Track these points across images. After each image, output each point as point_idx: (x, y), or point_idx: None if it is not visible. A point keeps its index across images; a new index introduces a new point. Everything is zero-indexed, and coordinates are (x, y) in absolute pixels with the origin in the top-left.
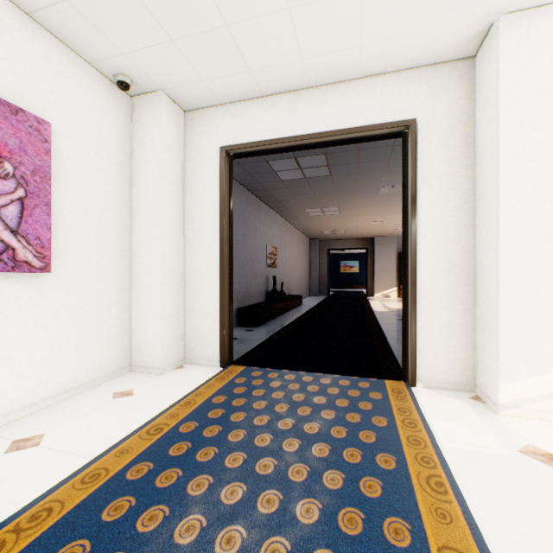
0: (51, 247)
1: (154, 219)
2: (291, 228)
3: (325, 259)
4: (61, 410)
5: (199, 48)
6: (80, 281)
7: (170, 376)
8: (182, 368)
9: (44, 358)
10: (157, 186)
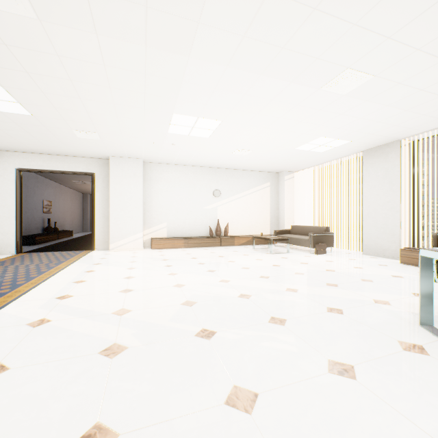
0: None
1: None
2: (65, 188)
3: None
4: None
5: (10, 144)
6: None
7: None
8: None
9: None
10: None
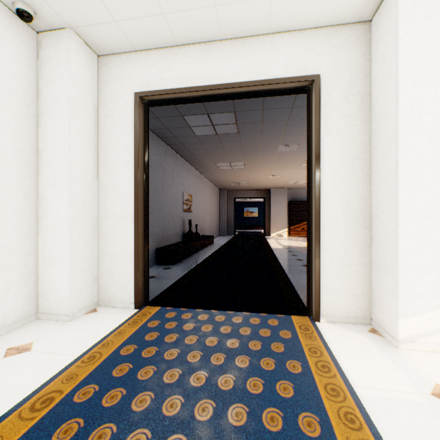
0: None
1: (62, 161)
2: (204, 179)
3: (232, 206)
4: None
5: None
6: None
7: (80, 322)
8: (95, 312)
9: None
10: (66, 126)
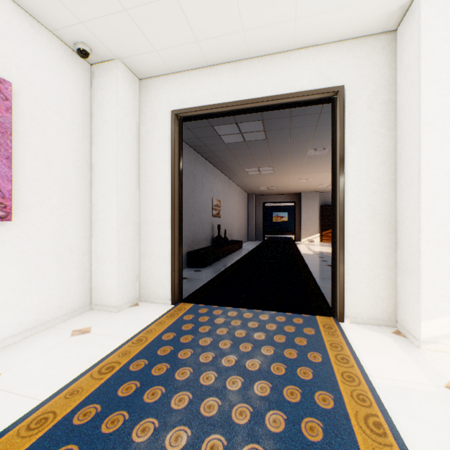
0: (12, 197)
1: (111, 174)
2: (233, 185)
3: (260, 211)
4: (21, 349)
5: (150, 18)
6: (42, 229)
7: (126, 313)
8: (137, 306)
9: (5, 300)
10: (114, 144)
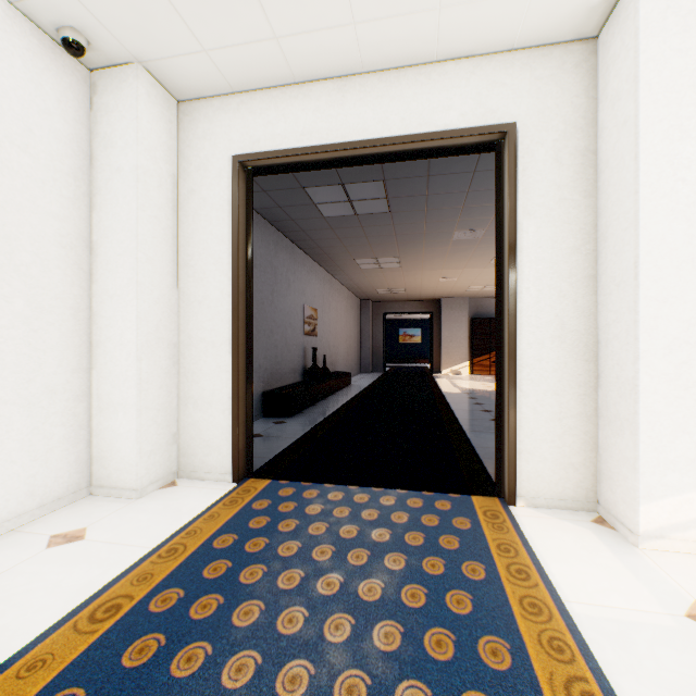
0: None
1: (127, 260)
2: (337, 285)
3: (380, 326)
4: None
5: None
6: None
7: (152, 501)
8: (174, 486)
9: None
10: (132, 209)
